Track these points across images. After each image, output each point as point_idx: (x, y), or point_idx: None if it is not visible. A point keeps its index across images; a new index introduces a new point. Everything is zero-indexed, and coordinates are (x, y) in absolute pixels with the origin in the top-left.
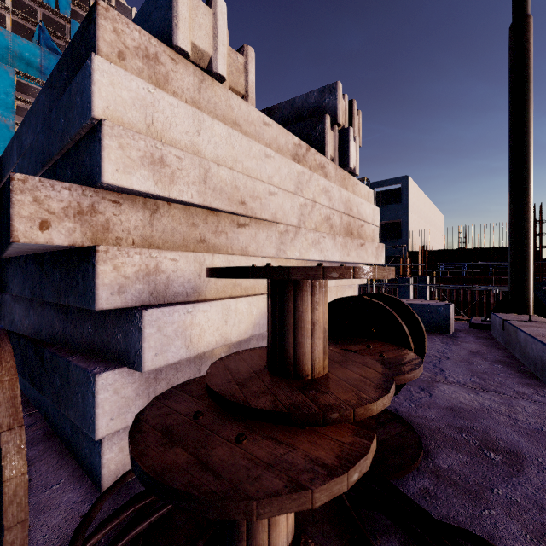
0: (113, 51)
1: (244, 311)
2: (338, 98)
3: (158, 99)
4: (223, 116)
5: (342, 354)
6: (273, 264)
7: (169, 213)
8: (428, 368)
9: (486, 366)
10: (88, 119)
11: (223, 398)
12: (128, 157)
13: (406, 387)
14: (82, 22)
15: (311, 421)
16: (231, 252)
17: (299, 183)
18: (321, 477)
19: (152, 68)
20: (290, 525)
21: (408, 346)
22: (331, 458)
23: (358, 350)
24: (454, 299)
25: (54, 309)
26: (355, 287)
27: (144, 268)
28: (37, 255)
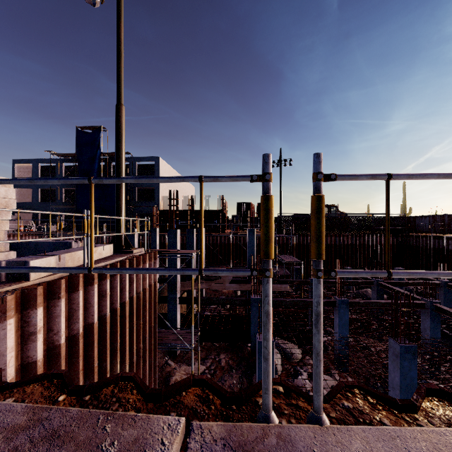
0: None
1: None
2: None
3: None
4: None
5: None
6: None
7: None
8: None
9: None
10: None
11: None
12: None
13: None
14: None
15: None
16: None
17: None
18: None
19: None
20: None
21: None
22: None
23: None
24: (181, 243)
25: None
26: (1, 233)
27: None
28: None
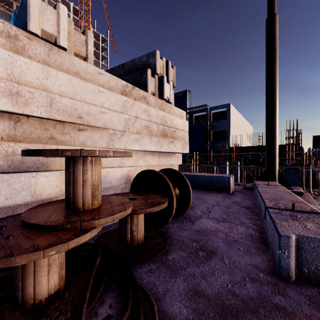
0: None
1: None
2: (156, 59)
3: (16, 60)
4: (67, 69)
5: (120, 199)
6: None
7: (28, 122)
8: (203, 210)
9: (236, 209)
10: None
11: (21, 219)
12: None
13: (182, 220)
14: None
15: (55, 229)
16: (74, 145)
17: (125, 107)
18: (27, 252)
19: (13, 43)
20: (52, 285)
21: (172, 196)
22: (45, 244)
23: (139, 198)
24: (255, 175)
25: None
26: (176, 166)
27: (4, 152)
28: None
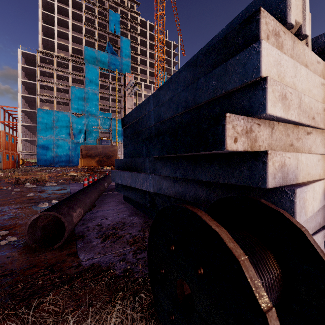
0: (265, 36)
1: (317, 191)
2: None
3: (281, 59)
4: (301, 62)
5: None
6: (321, 158)
7: (278, 129)
8: None
9: None
10: (254, 78)
11: None
12: (274, 97)
13: None
14: (238, 25)
15: None
16: (303, 152)
17: None
18: None
19: (277, 41)
20: None
21: None
22: None
23: None
24: None
25: (197, 184)
26: None
27: (280, 163)
28: (190, 156)
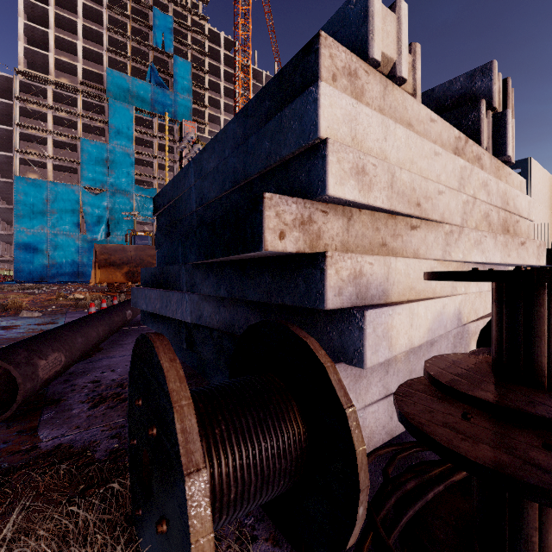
0: (329, 75)
1: (422, 315)
2: (493, 79)
3: (358, 112)
4: (400, 119)
5: None
6: (438, 266)
7: (359, 219)
8: None
9: None
10: (312, 139)
11: (485, 403)
12: (342, 170)
13: None
14: (295, 55)
15: None
16: (405, 255)
17: (462, 179)
18: None
19: (352, 84)
20: None
21: None
22: None
23: None
24: None
25: (249, 307)
26: None
27: (353, 271)
28: (237, 261)
